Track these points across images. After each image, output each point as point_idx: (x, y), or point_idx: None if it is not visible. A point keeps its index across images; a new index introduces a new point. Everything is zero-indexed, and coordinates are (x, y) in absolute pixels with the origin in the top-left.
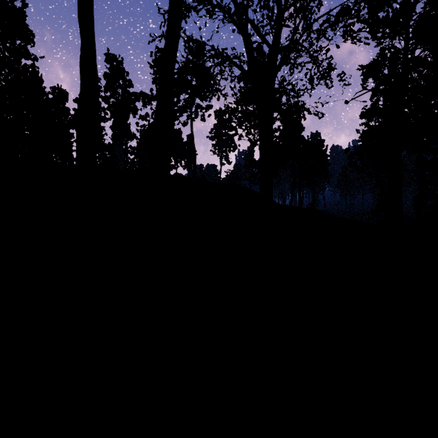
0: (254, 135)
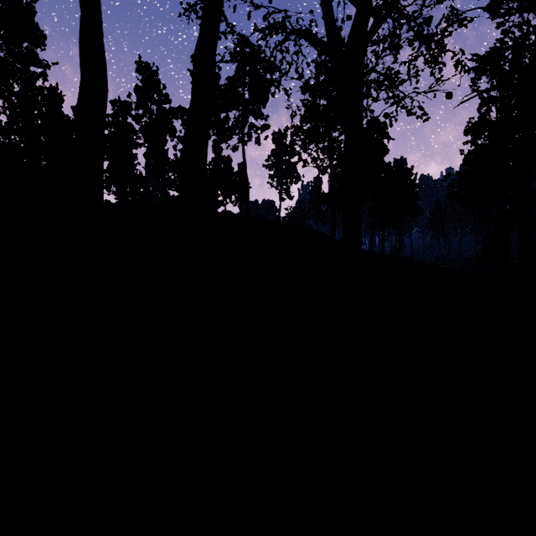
0: (323, 161)
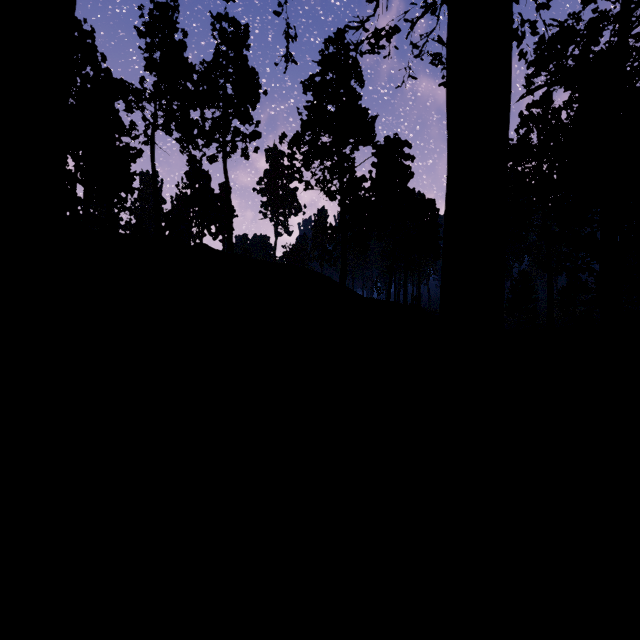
0: (332, 182)
